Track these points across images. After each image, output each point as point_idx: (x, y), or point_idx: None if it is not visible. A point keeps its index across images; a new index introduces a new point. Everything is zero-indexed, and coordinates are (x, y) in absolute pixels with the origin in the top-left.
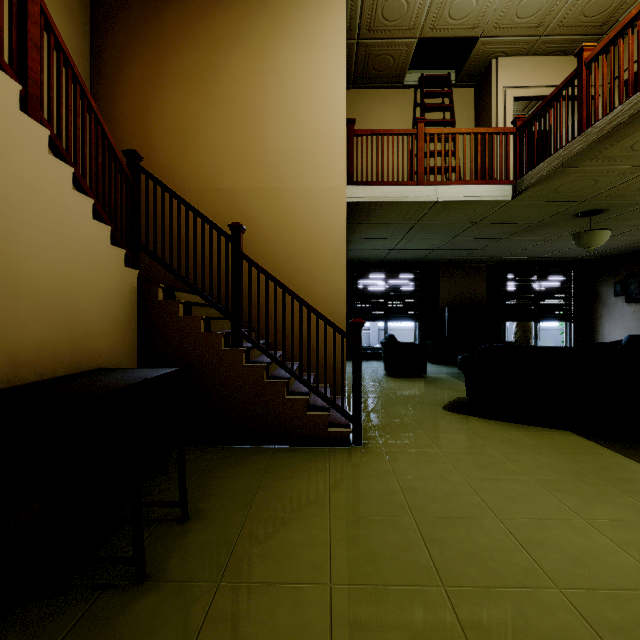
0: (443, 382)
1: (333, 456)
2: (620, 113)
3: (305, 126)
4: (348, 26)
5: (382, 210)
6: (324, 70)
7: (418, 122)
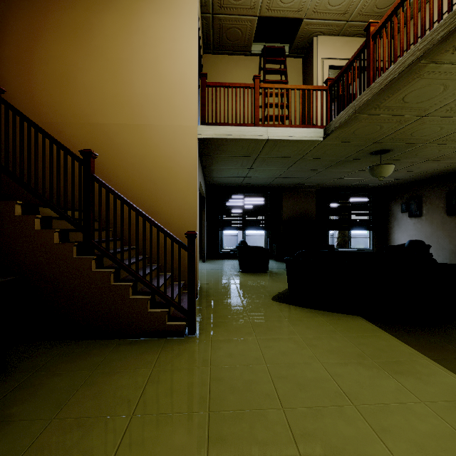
0: (279, 276)
1: (165, 347)
2: (393, 71)
3: (165, 76)
4: (204, 2)
5: (228, 145)
6: (180, 32)
7: (255, 78)
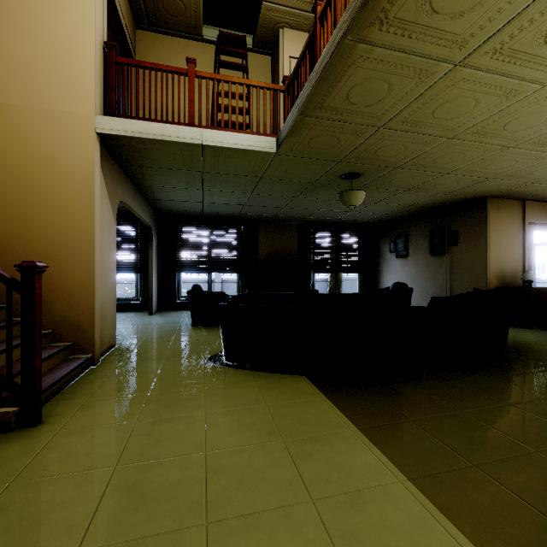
0: None
1: None
2: (326, 53)
3: (40, 35)
4: None
5: (152, 150)
6: None
7: (188, 62)
